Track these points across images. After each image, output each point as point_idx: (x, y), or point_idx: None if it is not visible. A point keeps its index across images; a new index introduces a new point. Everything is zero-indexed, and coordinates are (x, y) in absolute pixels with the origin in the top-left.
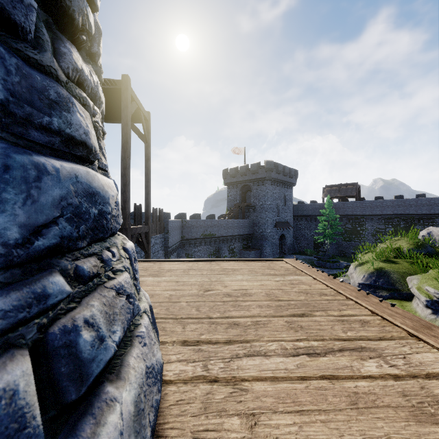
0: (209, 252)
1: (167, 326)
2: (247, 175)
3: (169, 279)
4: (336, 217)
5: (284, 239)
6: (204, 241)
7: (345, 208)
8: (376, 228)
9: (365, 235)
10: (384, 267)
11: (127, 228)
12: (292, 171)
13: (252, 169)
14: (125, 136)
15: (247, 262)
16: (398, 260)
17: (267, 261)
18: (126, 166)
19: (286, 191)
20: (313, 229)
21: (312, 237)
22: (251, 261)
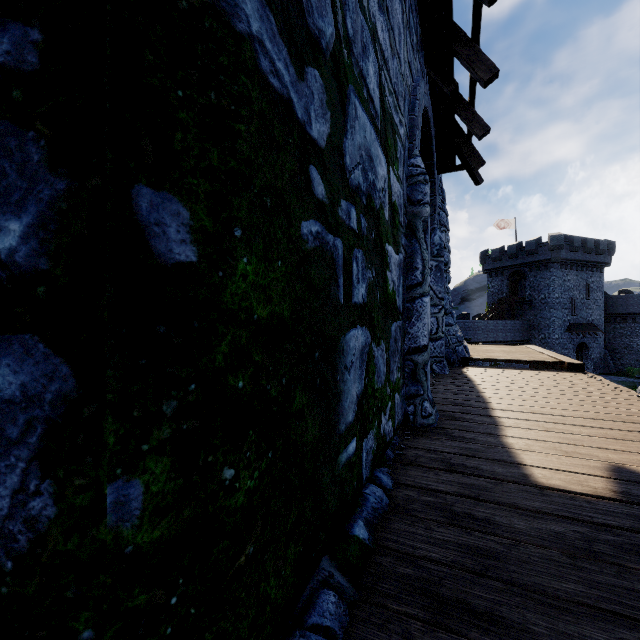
0: None
1: None
2: (519, 257)
3: None
4: None
5: (586, 349)
6: None
7: None
8: None
9: None
10: None
11: None
12: (602, 244)
13: (527, 249)
14: None
15: (497, 345)
16: None
17: (511, 345)
18: None
19: (590, 275)
20: None
21: None
22: (500, 345)
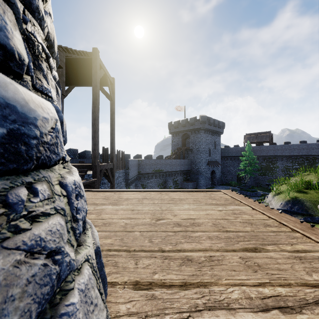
0: (158, 183)
1: (120, 261)
2: (186, 126)
3: (125, 207)
4: (254, 157)
5: (214, 173)
6: (154, 175)
7: (261, 150)
8: (285, 165)
9: (276, 171)
10: (298, 196)
11: (96, 164)
12: (220, 123)
13: (190, 122)
14: (95, 94)
15: (191, 192)
16: (309, 191)
17: (207, 192)
18: (96, 117)
19: (216, 138)
20: (236, 166)
21: (235, 172)
22: (194, 192)
